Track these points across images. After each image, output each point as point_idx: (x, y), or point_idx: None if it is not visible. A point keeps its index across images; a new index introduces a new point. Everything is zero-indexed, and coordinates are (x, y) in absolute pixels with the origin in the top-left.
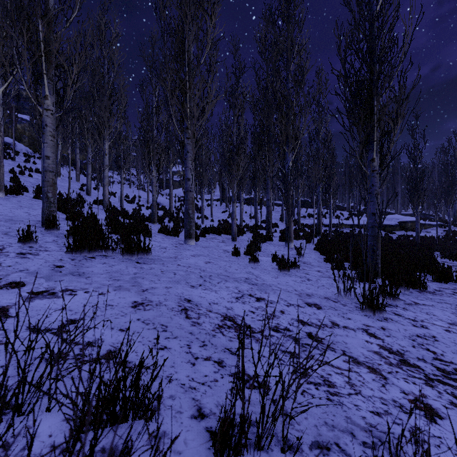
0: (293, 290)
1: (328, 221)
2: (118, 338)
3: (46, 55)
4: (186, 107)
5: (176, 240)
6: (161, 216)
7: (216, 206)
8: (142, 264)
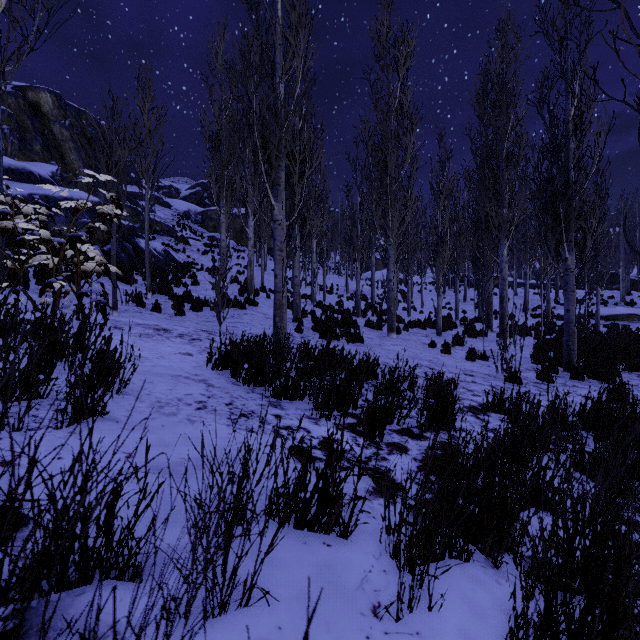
0: (463, 368)
1: (605, 311)
2: None
3: None
4: (388, 221)
5: (380, 334)
6: (364, 309)
7: (430, 291)
8: (359, 346)
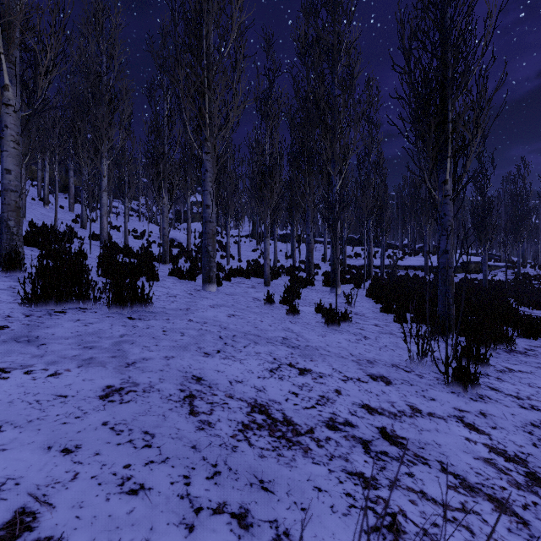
0: (349, 354)
1: (378, 262)
2: (51, 473)
3: (5, 28)
4: (204, 111)
5: (192, 286)
6: (176, 255)
7: (245, 243)
8: (136, 320)
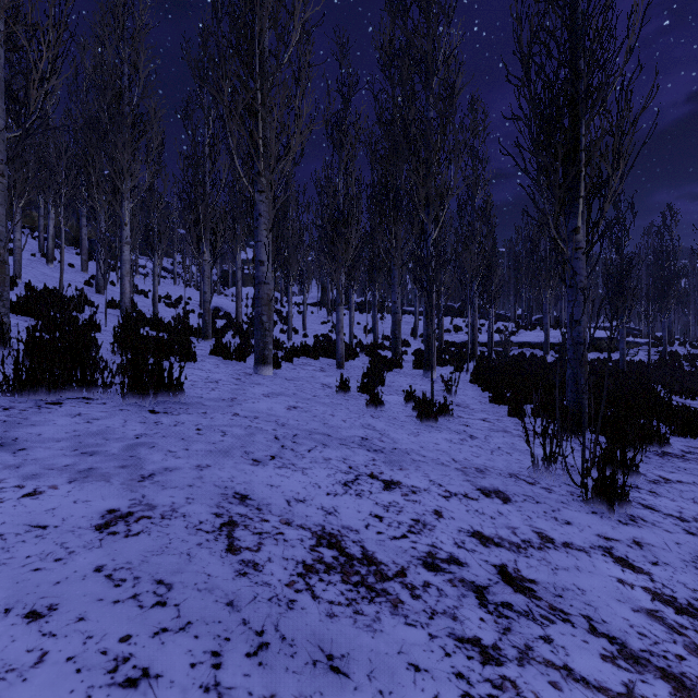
0: (451, 460)
1: (485, 338)
2: (4, 654)
3: None
4: (257, 136)
5: (241, 368)
6: (221, 328)
7: (312, 313)
8: (160, 415)
